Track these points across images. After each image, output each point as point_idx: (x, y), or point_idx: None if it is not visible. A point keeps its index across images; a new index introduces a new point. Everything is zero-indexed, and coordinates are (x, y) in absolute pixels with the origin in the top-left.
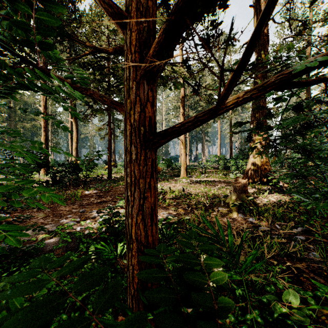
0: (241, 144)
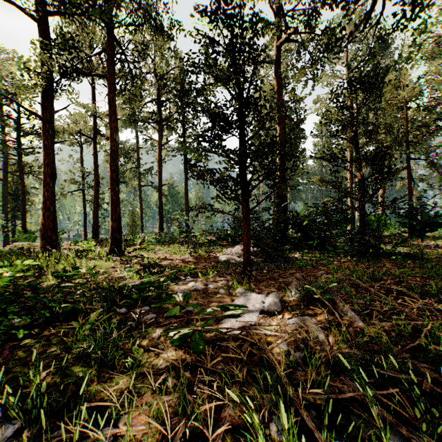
0: None
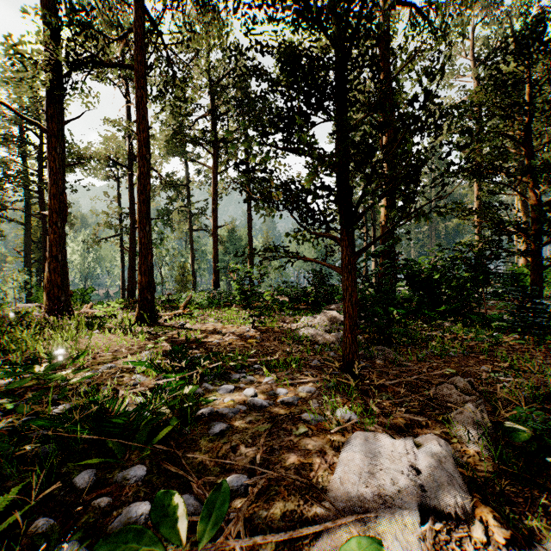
0: None
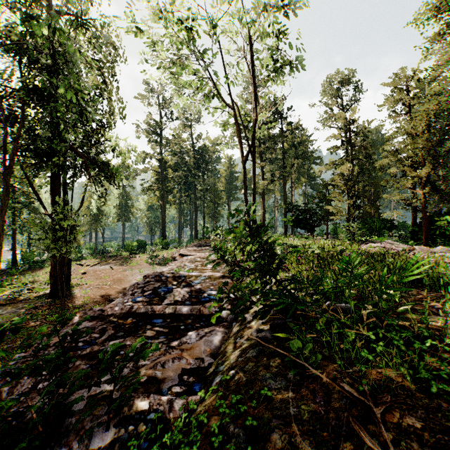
0: None
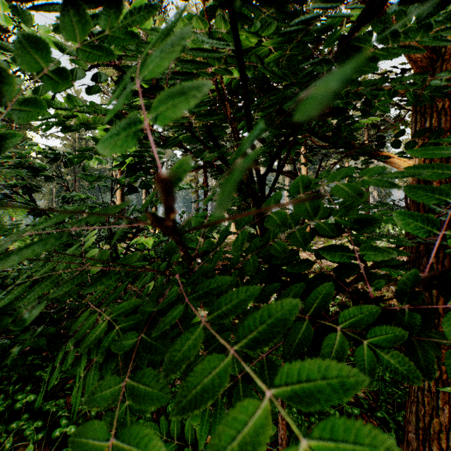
0: (381, 197)
